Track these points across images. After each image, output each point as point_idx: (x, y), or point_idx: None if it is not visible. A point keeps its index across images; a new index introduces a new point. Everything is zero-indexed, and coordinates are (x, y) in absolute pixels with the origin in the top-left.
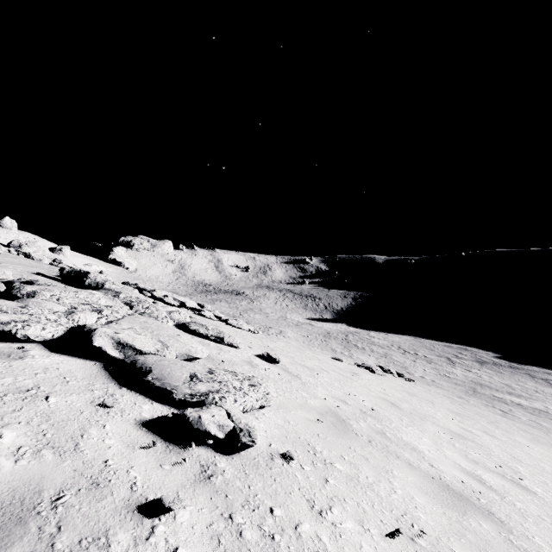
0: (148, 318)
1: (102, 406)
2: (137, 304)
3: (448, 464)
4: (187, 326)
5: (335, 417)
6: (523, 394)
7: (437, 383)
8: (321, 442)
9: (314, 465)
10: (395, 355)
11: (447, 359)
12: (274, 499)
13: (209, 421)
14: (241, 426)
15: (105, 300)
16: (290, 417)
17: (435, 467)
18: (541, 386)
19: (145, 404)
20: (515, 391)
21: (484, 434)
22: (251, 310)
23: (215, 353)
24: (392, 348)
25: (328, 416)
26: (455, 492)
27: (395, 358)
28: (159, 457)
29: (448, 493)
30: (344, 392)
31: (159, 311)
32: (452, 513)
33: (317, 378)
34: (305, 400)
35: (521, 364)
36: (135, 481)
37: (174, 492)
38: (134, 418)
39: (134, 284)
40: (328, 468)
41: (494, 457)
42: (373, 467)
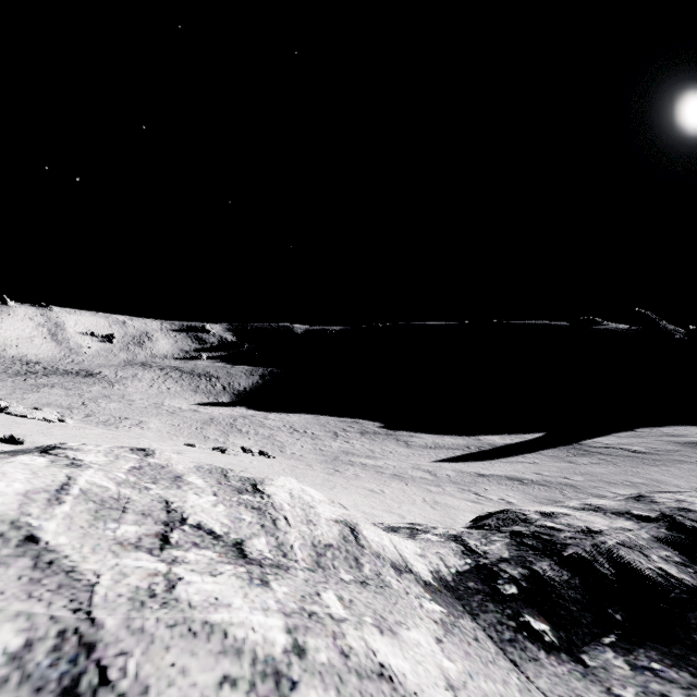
0: None
1: None
2: None
3: None
4: None
5: None
6: (379, 456)
7: (304, 457)
8: None
9: None
10: (281, 436)
11: (334, 433)
12: None
13: None
14: None
15: None
16: None
17: None
18: (398, 448)
19: None
20: (374, 454)
21: None
22: (106, 397)
23: None
24: (282, 428)
25: None
26: None
27: (279, 438)
28: None
29: None
30: None
31: None
32: None
33: None
34: None
35: (396, 430)
36: None
37: None
38: None
39: None
40: None
41: None
42: None
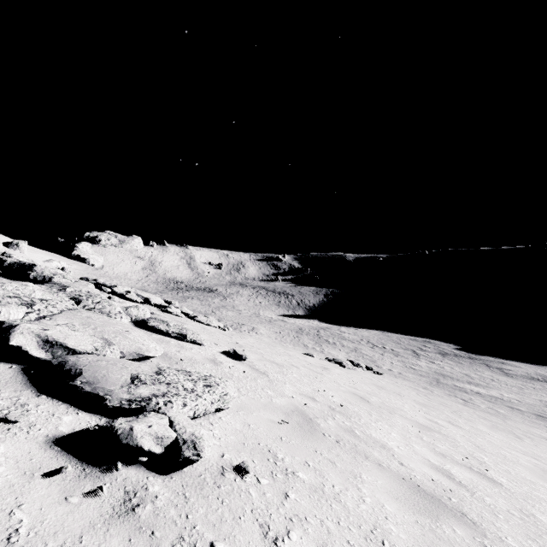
0: (94, 313)
1: (2, 421)
2: (86, 298)
3: (418, 460)
4: (146, 322)
5: (302, 416)
6: (481, 383)
7: (404, 375)
8: (284, 446)
9: (273, 476)
10: (364, 349)
11: (412, 351)
12: (218, 530)
13: (143, 433)
14: (185, 437)
15: (42, 293)
16: (251, 420)
17: (405, 466)
18: (496, 375)
19: (67, 415)
20: (474, 380)
21: (449, 424)
22: (224, 307)
23: (174, 351)
24: (361, 342)
25: (294, 415)
26: (427, 494)
27: (364, 352)
28: (66, 486)
29: (419, 496)
30: (313, 389)
31: (112, 306)
32: (425, 520)
33: (286, 374)
34: (271, 399)
35: (478, 355)
36: (18, 527)
37: (76, 538)
38: (45, 434)
39: (94, 279)
40: (289, 479)
41: (460, 448)
42: (340, 473)
